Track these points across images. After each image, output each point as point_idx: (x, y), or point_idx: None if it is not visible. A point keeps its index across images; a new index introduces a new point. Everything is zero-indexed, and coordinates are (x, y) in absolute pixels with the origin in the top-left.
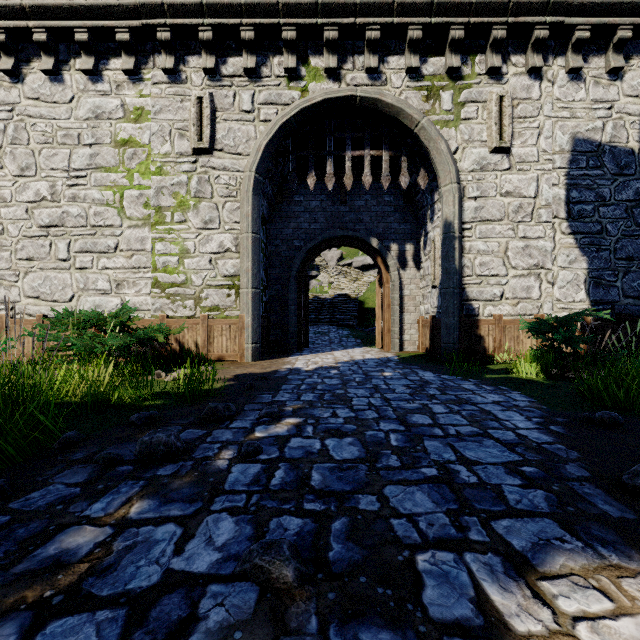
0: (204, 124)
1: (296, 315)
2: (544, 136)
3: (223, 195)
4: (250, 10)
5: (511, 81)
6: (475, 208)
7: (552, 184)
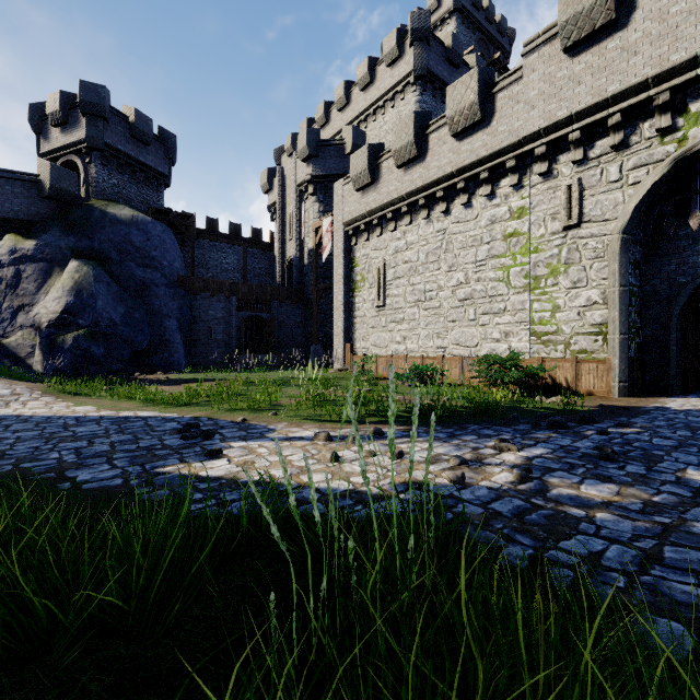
0: (572, 205)
1: (680, 356)
2: None
3: (590, 258)
4: (616, 99)
5: None
6: None
7: None
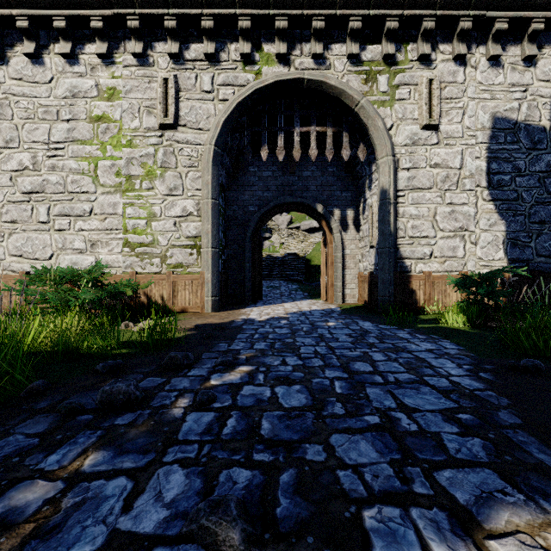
0: (169, 102)
1: (251, 271)
2: (468, 115)
3: (186, 165)
4: (210, 2)
5: (439, 67)
6: (408, 178)
7: (475, 157)
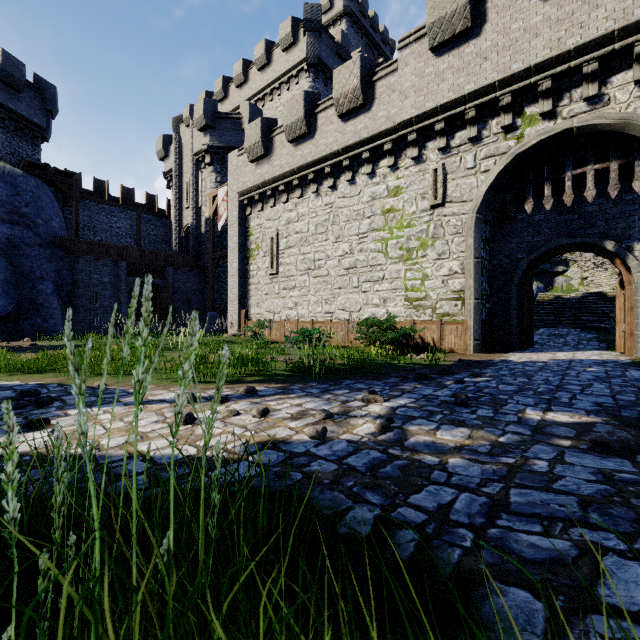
0: (438, 187)
1: (518, 318)
2: None
3: (452, 233)
4: (472, 97)
5: None
6: None
7: None
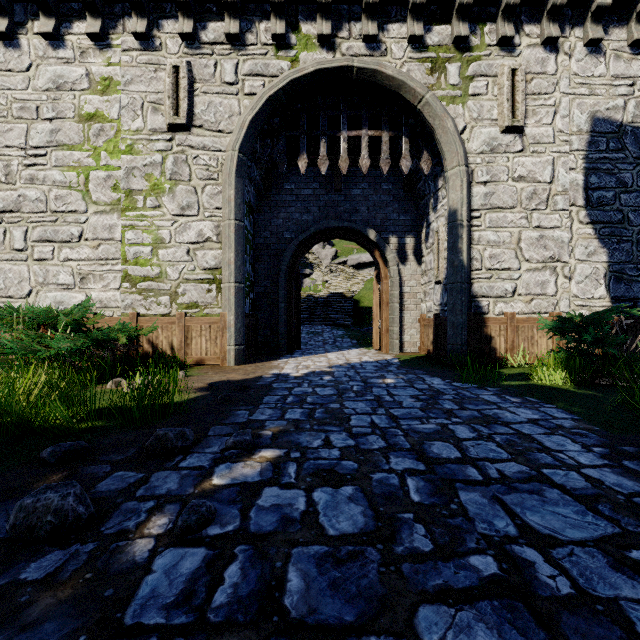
0: (181, 97)
1: (286, 313)
2: (560, 115)
3: (202, 177)
4: None
5: (524, 53)
6: (485, 194)
7: (569, 168)
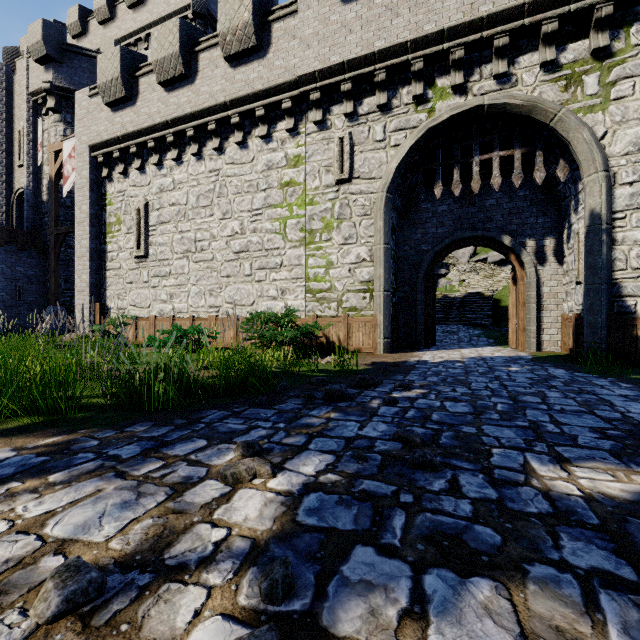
0: (345, 159)
1: (423, 314)
2: None
3: (359, 215)
4: (382, 56)
5: None
6: (630, 194)
7: None
